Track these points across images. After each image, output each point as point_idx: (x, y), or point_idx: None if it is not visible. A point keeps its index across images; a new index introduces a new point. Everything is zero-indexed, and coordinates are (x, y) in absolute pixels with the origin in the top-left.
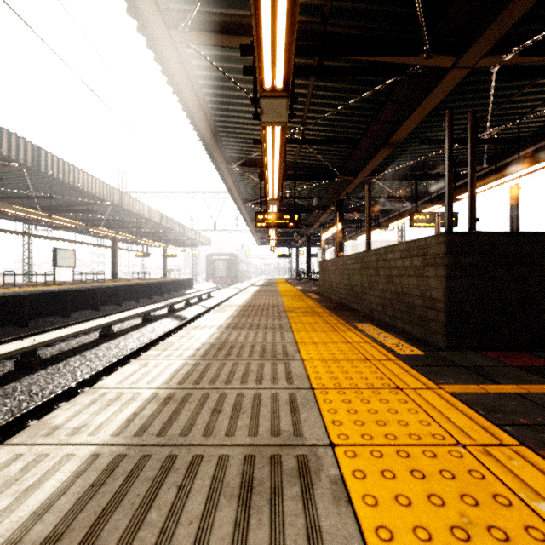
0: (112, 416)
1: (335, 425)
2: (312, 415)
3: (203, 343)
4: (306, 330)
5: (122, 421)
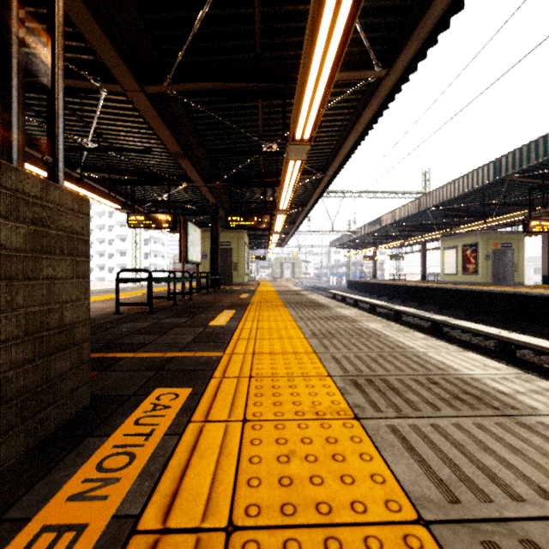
0: (411, 343)
1: (302, 342)
2: (314, 344)
3: (542, 411)
4: (365, 531)
5: (403, 342)
